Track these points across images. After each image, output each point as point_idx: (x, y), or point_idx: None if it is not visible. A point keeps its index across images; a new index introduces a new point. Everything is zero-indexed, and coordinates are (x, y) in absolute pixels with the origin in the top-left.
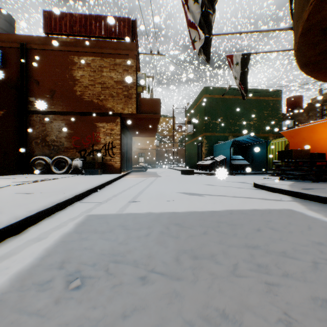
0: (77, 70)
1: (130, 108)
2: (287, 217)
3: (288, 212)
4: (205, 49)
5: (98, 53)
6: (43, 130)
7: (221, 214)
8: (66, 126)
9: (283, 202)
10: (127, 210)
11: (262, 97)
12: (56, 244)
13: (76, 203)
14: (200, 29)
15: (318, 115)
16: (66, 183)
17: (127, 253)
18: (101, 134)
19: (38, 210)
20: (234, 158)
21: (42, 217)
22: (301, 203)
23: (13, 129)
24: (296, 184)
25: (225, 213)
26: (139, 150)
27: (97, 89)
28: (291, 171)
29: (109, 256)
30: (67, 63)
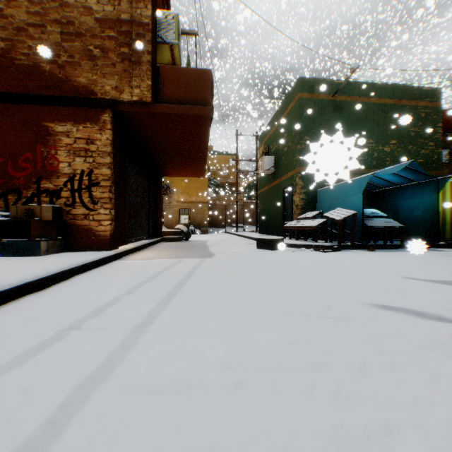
0: None
1: (136, 88)
2: None
3: None
4: None
5: None
6: None
7: None
8: None
9: None
10: None
11: (406, 101)
12: None
13: None
14: None
15: None
16: None
17: None
18: (62, 152)
19: None
20: (366, 214)
21: None
22: None
23: None
24: None
25: None
26: (181, 205)
27: (52, 38)
28: None
29: None
30: None
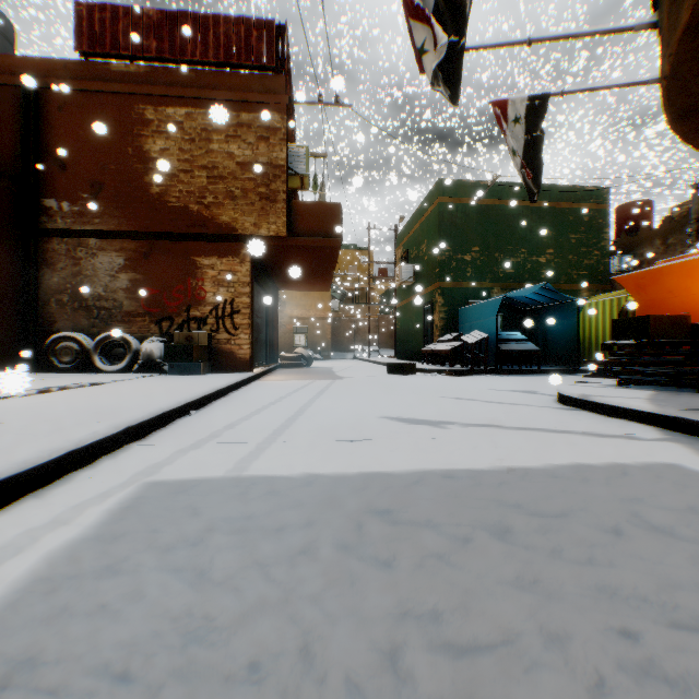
0: (154, 137)
1: (273, 224)
2: (677, 489)
3: (673, 474)
4: (448, 71)
5: (200, 100)
6: (76, 272)
7: (500, 481)
8: (128, 264)
9: (646, 444)
10: (256, 468)
11: (566, 203)
12: (19, 591)
13: (128, 447)
14: (437, 24)
15: (690, 242)
16: (117, 394)
17: (232, 630)
18: (207, 283)
19: (1, 474)
20: (505, 336)
21: (18, 493)
22: (692, 445)
23: (4, 270)
24: (663, 398)
25: (510, 476)
26: (296, 321)
27: (199, 181)
28: (644, 366)
29: (173, 642)
30: (130, 122)
